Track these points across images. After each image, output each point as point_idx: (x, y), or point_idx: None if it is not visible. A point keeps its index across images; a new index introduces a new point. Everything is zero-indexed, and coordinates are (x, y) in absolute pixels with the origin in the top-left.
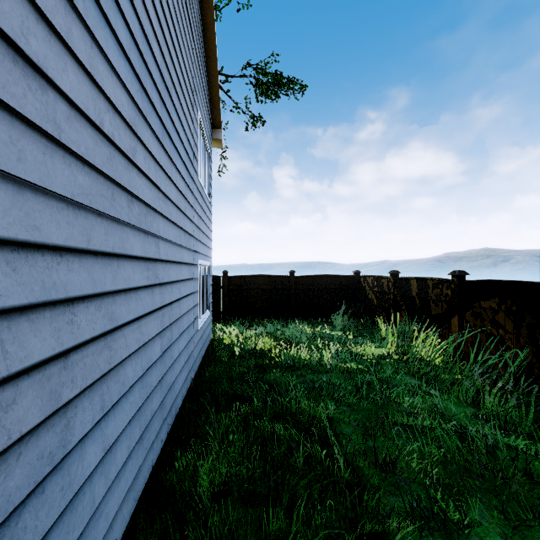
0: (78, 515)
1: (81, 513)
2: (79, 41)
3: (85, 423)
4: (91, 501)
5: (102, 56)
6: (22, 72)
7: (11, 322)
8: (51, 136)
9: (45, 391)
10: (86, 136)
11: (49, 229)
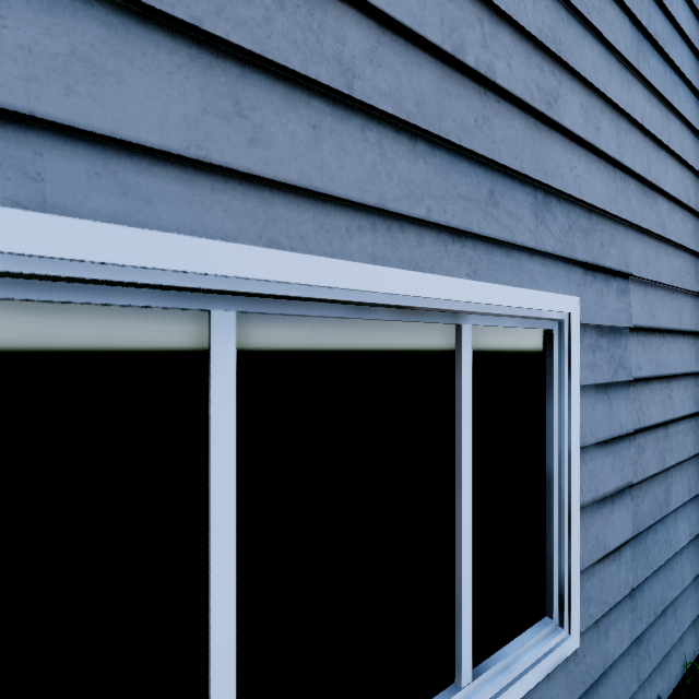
0: (673, 577)
1: (675, 578)
2: (673, 136)
3: (677, 496)
4: (681, 576)
5: (687, 130)
6: (646, 197)
7: (642, 388)
8: (659, 236)
9: (657, 450)
10: (677, 221)
11: (658, 316)
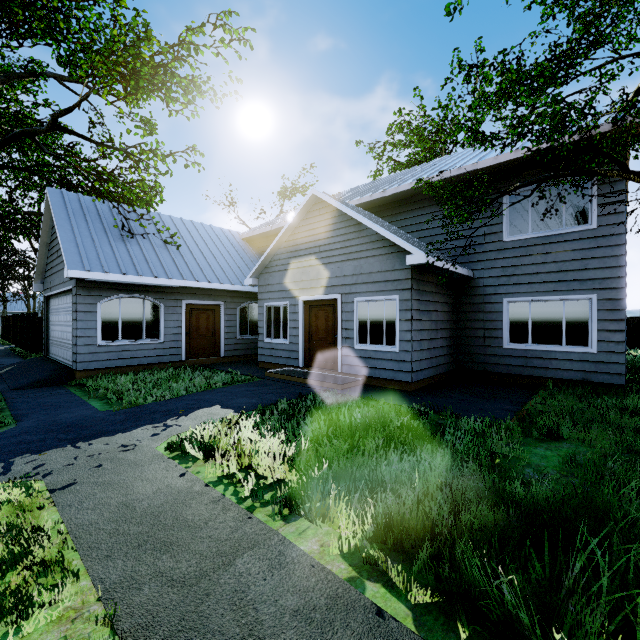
0: None
1: None
2: None
3: None
4: None
5: None
6: None
7: None
8: None
9: None
10: None
11: None
